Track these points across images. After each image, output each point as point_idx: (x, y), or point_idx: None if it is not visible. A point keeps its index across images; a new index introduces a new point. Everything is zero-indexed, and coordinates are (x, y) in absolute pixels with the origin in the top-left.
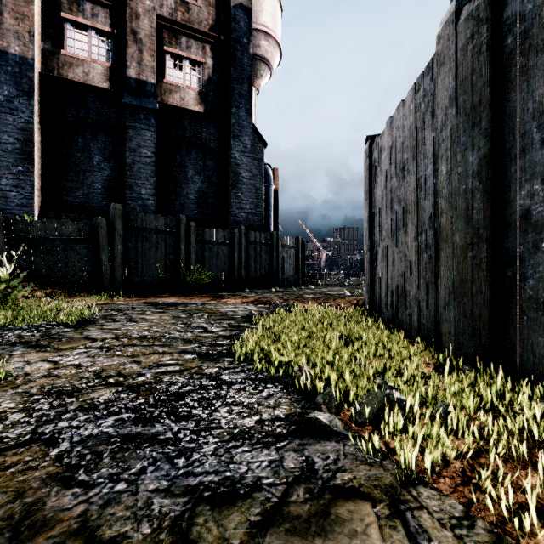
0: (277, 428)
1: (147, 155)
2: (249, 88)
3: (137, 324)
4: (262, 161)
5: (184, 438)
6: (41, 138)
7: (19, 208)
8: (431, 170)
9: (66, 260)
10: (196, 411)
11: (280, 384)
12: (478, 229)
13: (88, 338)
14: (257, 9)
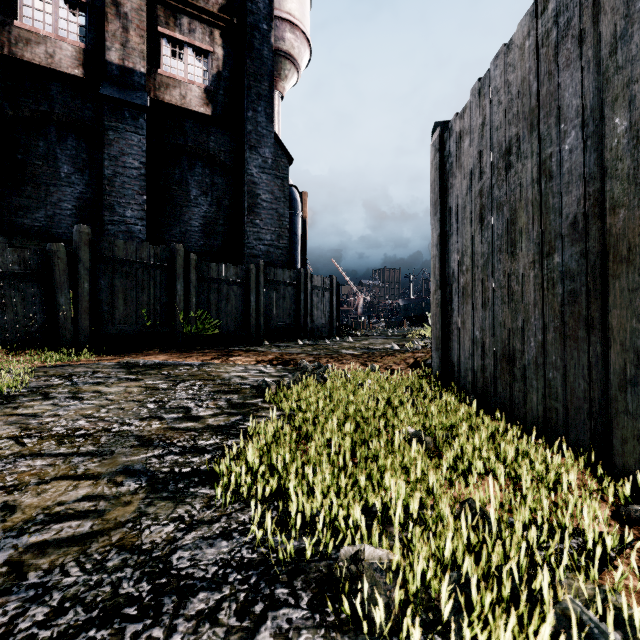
0: None
1: (134, 165)
2: (270, 88)
3: (78, 403)
4: (286, 180)
5: None
6: None
7: None
8: (576, 139)
9: (3, 303)
10: None
11: (307, 586)
12: None
13: None
14: None
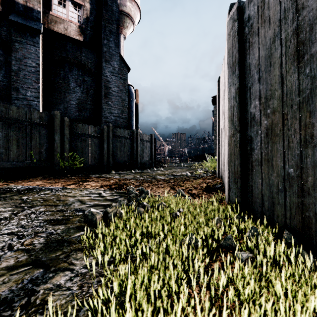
0: None
1: (32, 65)
2: (117, 28)
3: None
4: (126, 80)
5: None
6: None
7: None
8: None
9: None
10: None
11: None
12: None
13: None
14: None
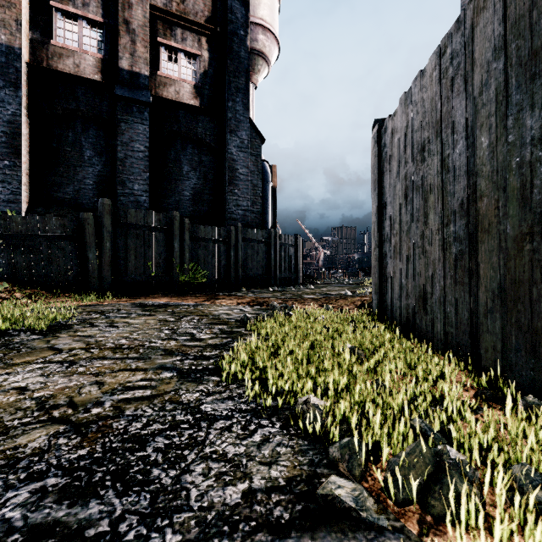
0: (274, 510)
1: (140, 149)
2: (246, 82)
3: (116, 329)
4: (259, 156)
5: (127, 533)
6: (29, 132)
7: (6, 204)
8: (462, 146)
9: (50, 258)
10: (157, 473)
11: (279, 420)
12: (541, 213)
13: (53, 348)
14: (254, 2)
